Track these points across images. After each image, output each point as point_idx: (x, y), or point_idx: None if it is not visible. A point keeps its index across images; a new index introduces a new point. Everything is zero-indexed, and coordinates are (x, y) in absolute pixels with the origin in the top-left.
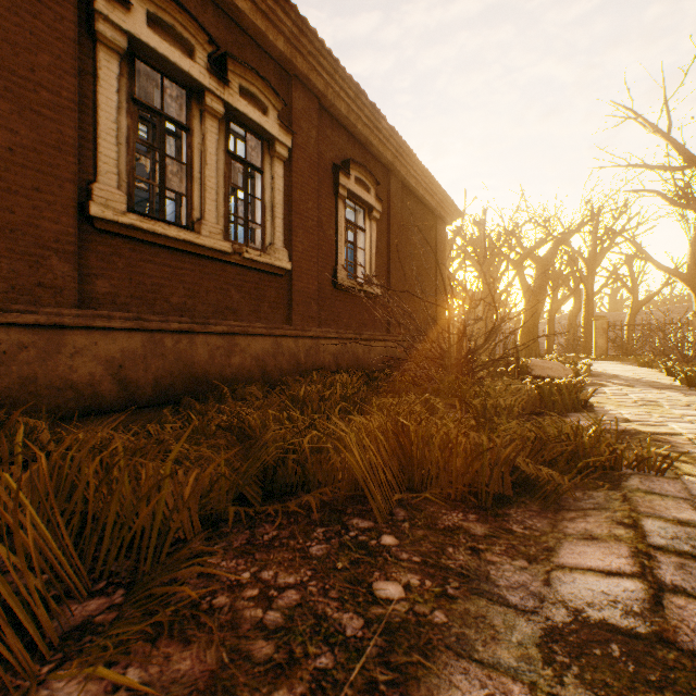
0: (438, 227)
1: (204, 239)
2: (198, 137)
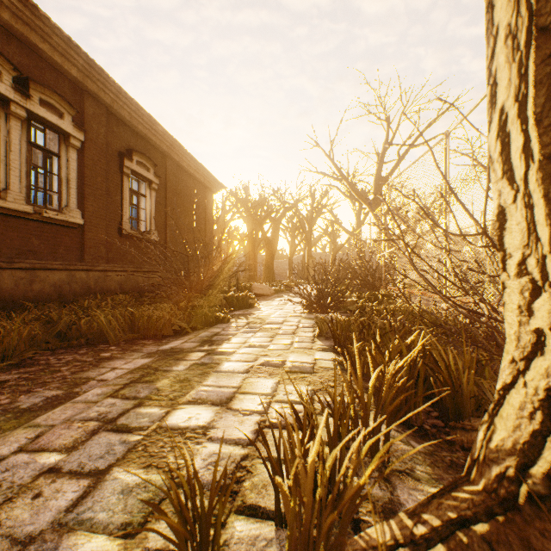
0: (207, 195)
1: (10, 204)
2: (4, 132)
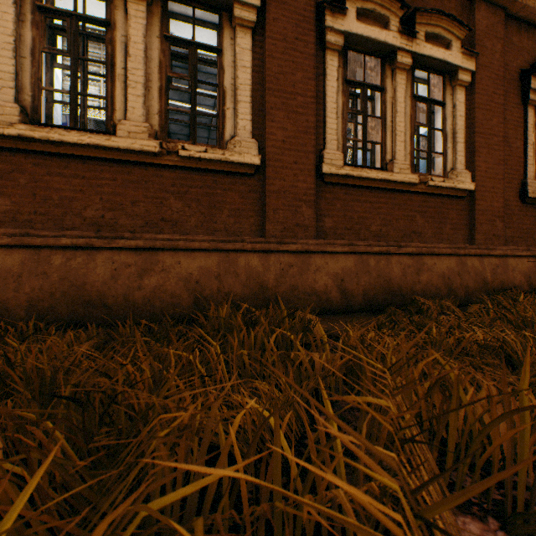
0: None
1: (396, 176)
2: (389, 93)
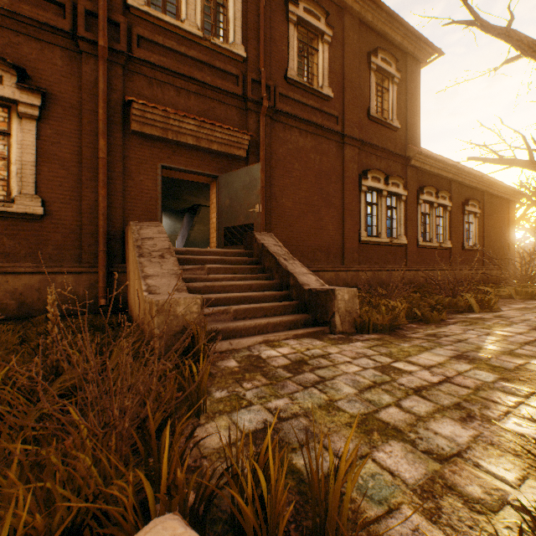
0: (509, 206)
1: (433, 244)
2: (430, 215)
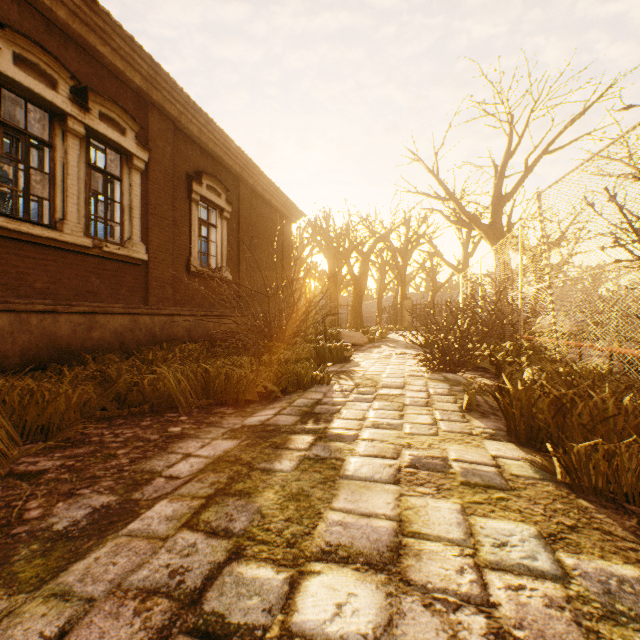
0: (285, 224)
1: (67, 236)
2: (61, 152)
